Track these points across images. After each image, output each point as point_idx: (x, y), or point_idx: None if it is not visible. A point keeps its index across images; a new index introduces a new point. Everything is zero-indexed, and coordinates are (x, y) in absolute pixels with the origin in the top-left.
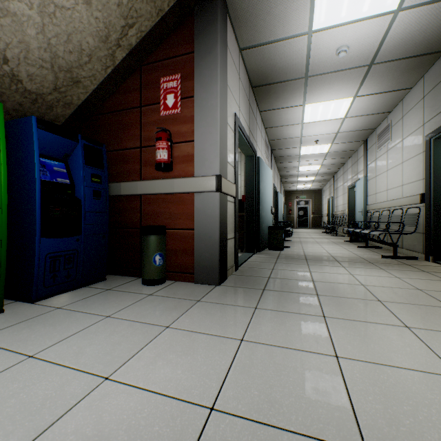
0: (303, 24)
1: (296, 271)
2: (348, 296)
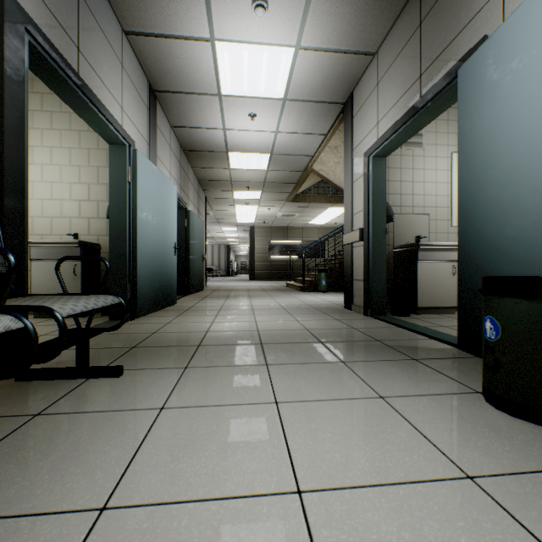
0: (302, 59)
1: (311, 319)
2: (268, 309)
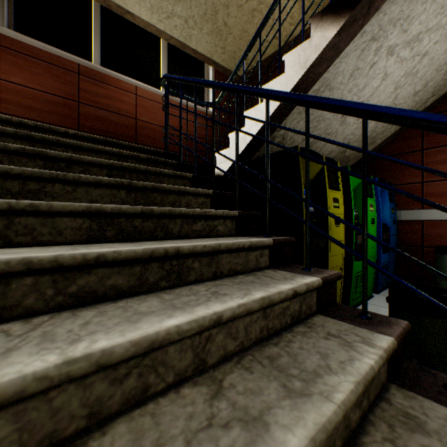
0: None
1: None
2: None
